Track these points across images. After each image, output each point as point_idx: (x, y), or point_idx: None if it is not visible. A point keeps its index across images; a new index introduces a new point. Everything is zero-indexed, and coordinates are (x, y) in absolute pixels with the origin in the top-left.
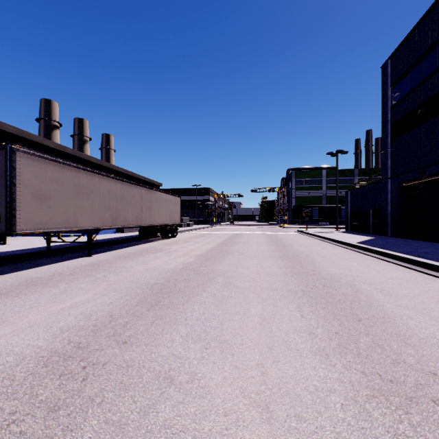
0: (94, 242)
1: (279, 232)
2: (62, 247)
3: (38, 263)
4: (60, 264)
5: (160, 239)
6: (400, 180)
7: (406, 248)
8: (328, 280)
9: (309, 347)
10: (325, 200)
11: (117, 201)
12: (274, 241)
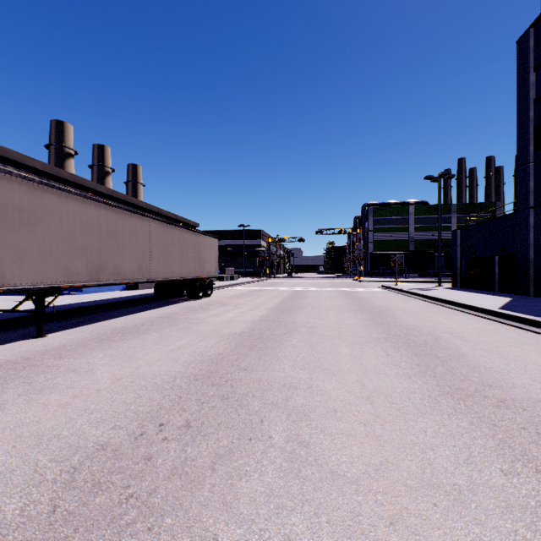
0: (72, 307)
1: (358, 289)
2: (3, 318)
3: None
4: None
5: (186, 299)
6: None
7: None
8: None
9: None
10: (413, 245)
11: (101, 239)
12: (358, 303)
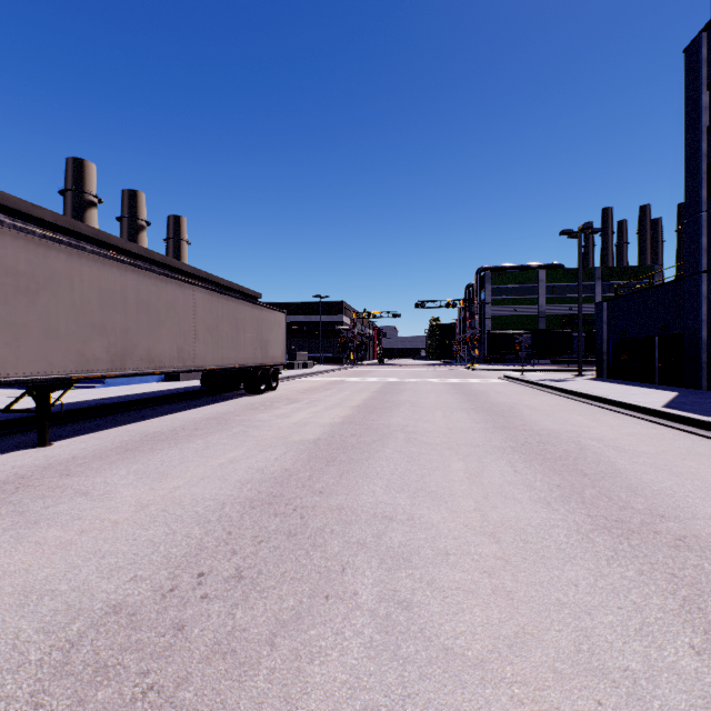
0: (89, 404)
1: (471, 380)
2: None
3: None
4: None
5: (243, 393)
6: None
7: None
8: None
9: None
10: (543, 322)
11: (127, 313)
12: (473, 399)
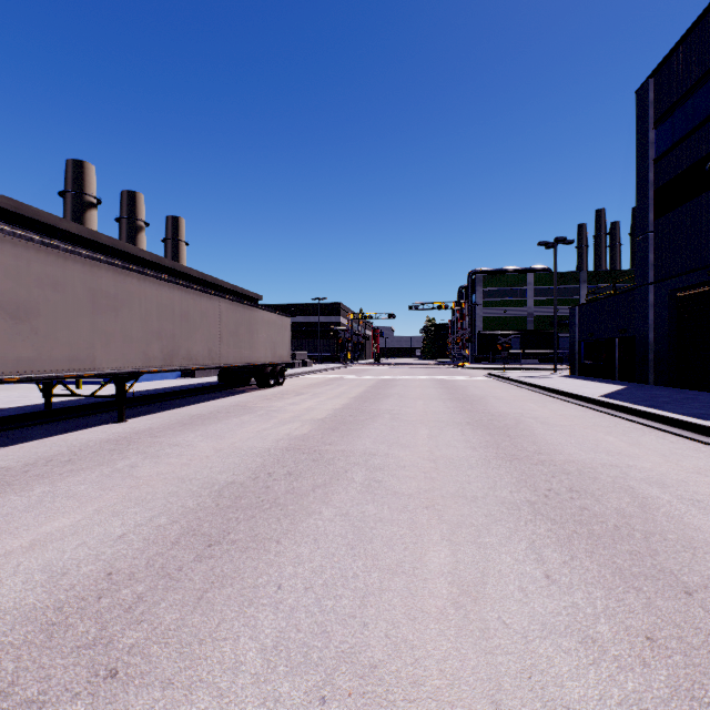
0: (136, 395)
1: (458, 377)
2: (74, 404)
3: (20, 437)
4: (60, 438)
5: (254, 388)
6: (673, 286)
7: (696, 407)
8: (573, 475)
9: (598, 696)
10: (532, 323)
11: (174, 322)
12: (452, 392)
